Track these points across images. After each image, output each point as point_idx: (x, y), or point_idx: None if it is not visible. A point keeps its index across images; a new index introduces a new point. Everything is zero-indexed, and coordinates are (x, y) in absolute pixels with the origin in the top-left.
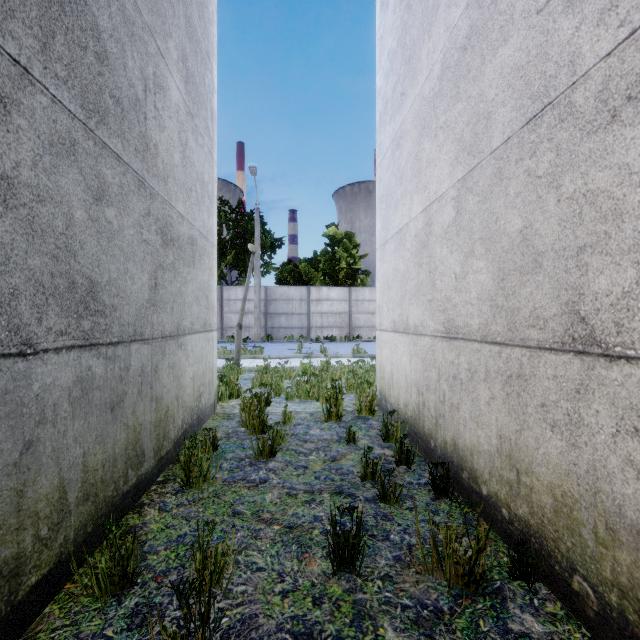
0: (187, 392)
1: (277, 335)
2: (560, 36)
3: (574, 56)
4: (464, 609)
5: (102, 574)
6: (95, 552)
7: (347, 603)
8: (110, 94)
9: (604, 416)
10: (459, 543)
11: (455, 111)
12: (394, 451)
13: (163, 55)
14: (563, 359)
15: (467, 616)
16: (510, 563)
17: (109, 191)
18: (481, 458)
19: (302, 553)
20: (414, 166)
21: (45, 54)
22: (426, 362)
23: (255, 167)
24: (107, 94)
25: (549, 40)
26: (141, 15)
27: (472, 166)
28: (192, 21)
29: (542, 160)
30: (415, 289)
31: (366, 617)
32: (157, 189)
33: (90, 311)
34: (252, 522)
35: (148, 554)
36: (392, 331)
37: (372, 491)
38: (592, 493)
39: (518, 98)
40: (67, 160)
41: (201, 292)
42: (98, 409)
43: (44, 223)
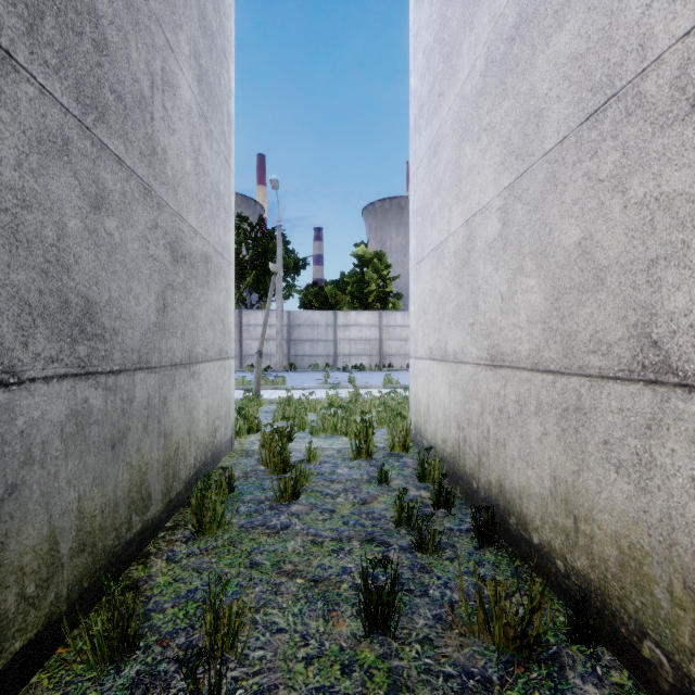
0: (200, 427)
1: (301, 364)
2: (627, 17)
3: (644, 38)
4: (516, 679)
5: (98, 637)
6: (92, 610)
7: (381, 671)
8: (110, 88)
9: (682, 456)
10: (509, 601)
11: (501, 110)
12: (431, 493)
13: (173, 49)
14: (631, 390)
15: (520, 687)
16: (568, 624)
17: (109, 199)
18: (532, 502)
19: (329, 611)
20: (453, 174)
21: (32, 37)
22: (467, 393)
23: (277, 180)
24: (107, 88)
25: (613, 22)
26: (147, 2)
27: (521, 171)
28: (206, 13)
29: (605, 161)
30: (455, 312)
31: (403, 688)
32: (166, 199)
33: (87, 335)
34: (272, 575)
35: (153, 612)
36: (428, 359)
37: (407, 538)
38: (666, 545)
39: (576, 91)
40: (59, 161)
41: (216, 315)
42: (96, 447)
43: (31, 232)
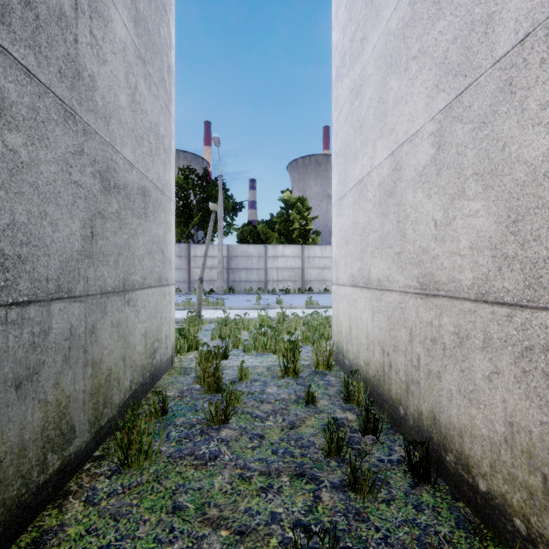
0: (137, 350)
1: (238, 288)
2: None
3: None
4: None
5: None
6: None
7: None
8: None
9: None
10: None
11: (435, 32)
12: (357, 415)
13: None
14: None
15: None
16: None
17: (12, 111)
18: (477, 444)
19: None
20: (377, 110)
21: None
22: (393, 320)
23: (218, 138)
24: None
25: None
26: None
27: (462, 88)
28: None
29: None
30: (379, 241)
31: None
32: (94, 127)
33: None
34: (194, 524)
35: None
36: (350, 286)
37: (338, 473)
38: None
39: None
40: None
41: (155, 246)
42: None
43: None
